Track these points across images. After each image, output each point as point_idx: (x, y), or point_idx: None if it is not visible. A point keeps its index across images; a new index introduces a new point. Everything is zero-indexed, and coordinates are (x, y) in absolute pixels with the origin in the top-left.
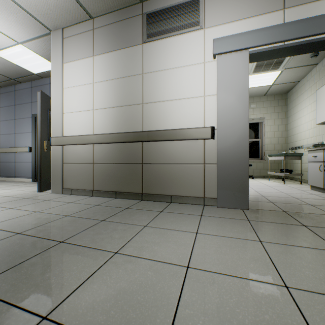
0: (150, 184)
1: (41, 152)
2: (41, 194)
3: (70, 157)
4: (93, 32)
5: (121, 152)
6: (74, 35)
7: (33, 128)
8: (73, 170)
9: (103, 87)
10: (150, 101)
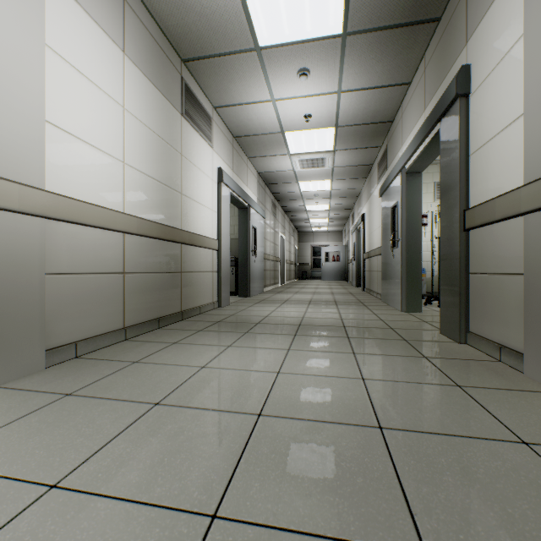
0: (187, 298)
1: None
2: (3, 395)
3: (68, 257)
4: (124, 4)
5: (162, 254)
6: None
7: None
8: (78, 291)
9: (140, 131)
10: (187, 195)
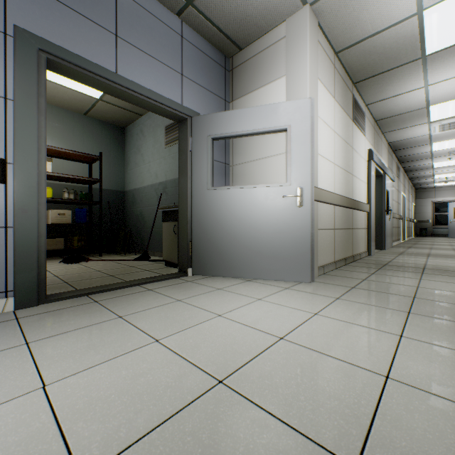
0: (354, 247)
1: (313, 209)
2: (320, 284)
3: (321, 220)
4: (334, 70)
5: (345, 217)
6: (324, 49)
7: (24, 85)
8: (323, 239)
9: (339, 142)
10: (354, 175)
